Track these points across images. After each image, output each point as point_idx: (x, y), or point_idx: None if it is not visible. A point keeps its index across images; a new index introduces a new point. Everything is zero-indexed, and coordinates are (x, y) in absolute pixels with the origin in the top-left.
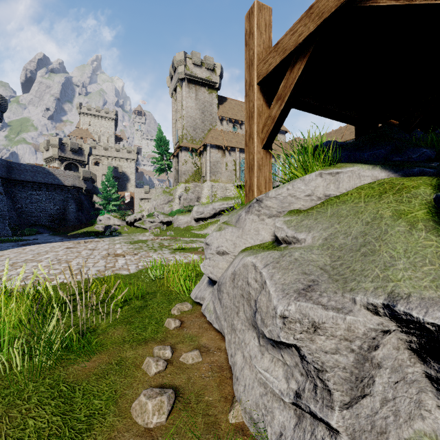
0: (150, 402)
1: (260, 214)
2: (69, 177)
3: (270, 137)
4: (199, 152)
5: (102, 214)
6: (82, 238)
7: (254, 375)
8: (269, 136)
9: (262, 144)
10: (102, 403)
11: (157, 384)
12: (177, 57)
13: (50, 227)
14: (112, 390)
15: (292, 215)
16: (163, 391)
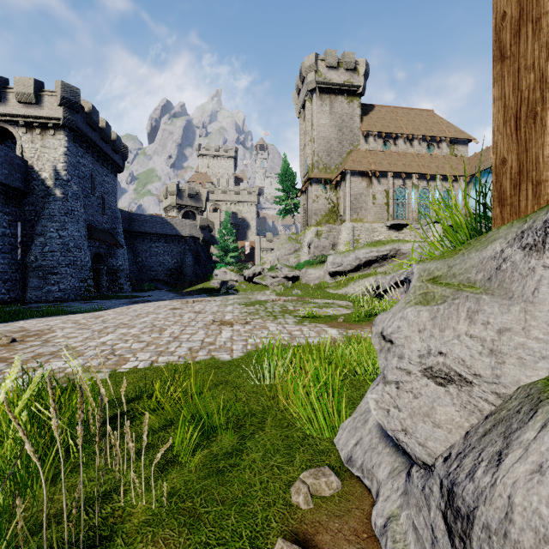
0: None
1: None
2: (186, 226)
3: None
4: (335, 183)
5: (219, 268)
6: (194, 297)
7: None
8: None
9: None
10: None
11: None
12: (305, 62)
13: (168, 283)
14: None
15: None
16: None
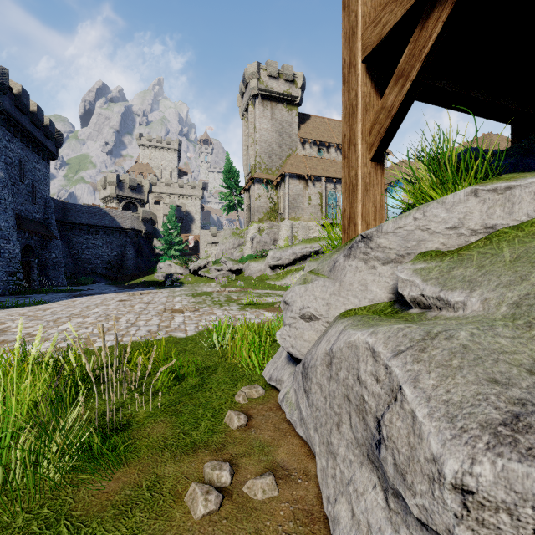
0: None
1: (369, 258)
2: (128, 218)
3: (383, 141)
4: (276, 184)
5: (163, 261)
6: (139, 289)
7: None
8: (382, 139)
9: (371, 152)
10: None
11: None
12: (248, 69)
13: (107, 276)
14: None
15: (428, 260)
16: None
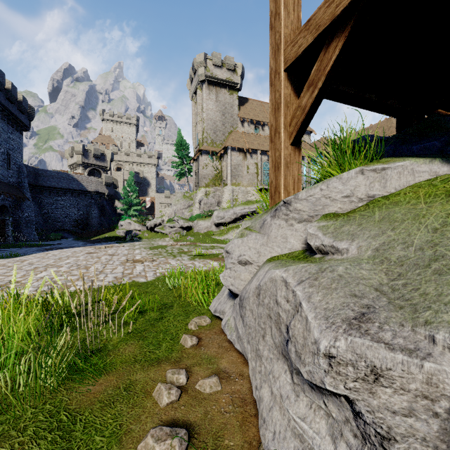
0: (158, 447)
1: (289, 218)
2: (92, 182)
3: (299, 131)
4: (220, 155)
5: (124, 219)
6: (103, 243)
7: (285, 420)
8: (299, 129)
9: (290, 138)
10: (104, 441)
11: (169, 419)
12: (197, 59)
13: (74, 232)
14: (117, 424)
15: (328, 220)
16: (174, 431)
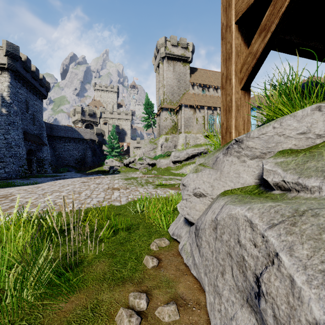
0: None
1: (241, 155)
2: (87, 133)
3: (250, 76)
4: (176, 111)
5: (108, 158)
6: (94, 175)
7: None
8: (249, 74)
9: (241, 83)
10: None
11: None
12: (159, 41)
13: (76, 167)
14: None
15: (286, 156)
16: None
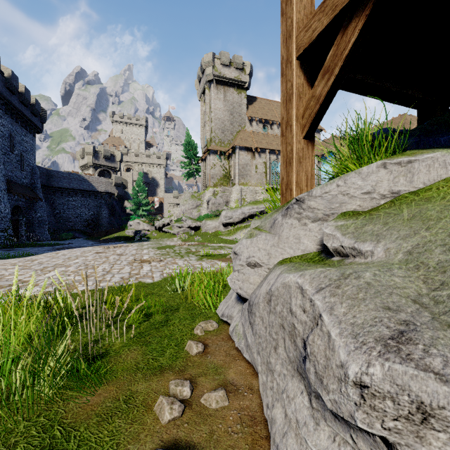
0: None
1: (302, 217)
2: (102, 183)
3: (313, 123)
4: (228, 155)
5: (133, 219)
6: (113, 243)
7: None
8: (312, 121)
9: (303, 131)
10: None
11: (170, 438)
12: (205, 58)
13: (85, 232)
14: (113, 443)
15: (347, 218)
16: None
